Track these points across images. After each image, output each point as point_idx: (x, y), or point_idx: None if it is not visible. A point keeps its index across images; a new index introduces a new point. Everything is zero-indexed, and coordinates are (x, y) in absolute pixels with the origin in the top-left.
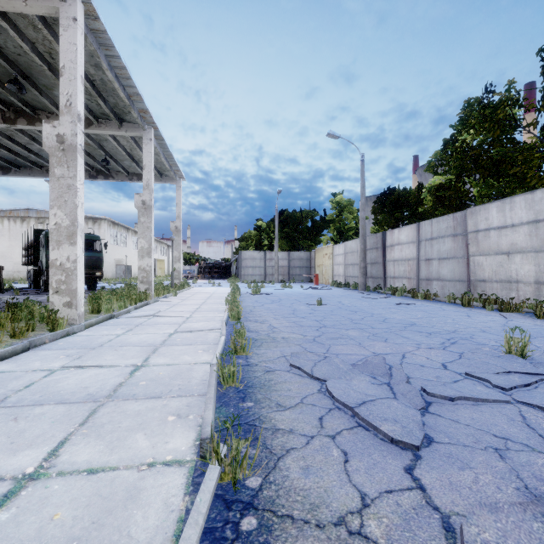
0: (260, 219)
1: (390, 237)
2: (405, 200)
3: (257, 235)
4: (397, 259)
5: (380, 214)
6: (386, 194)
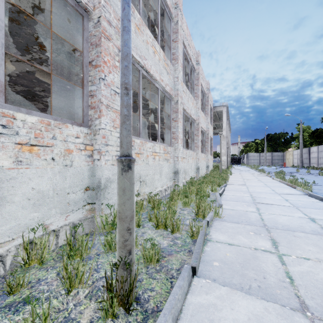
0: (257, 139)
1: (311, 149)
2: (322, 134)
3: (255, 146)
4: (313, 157)
5: (313, 139)
6: (314, 131)
